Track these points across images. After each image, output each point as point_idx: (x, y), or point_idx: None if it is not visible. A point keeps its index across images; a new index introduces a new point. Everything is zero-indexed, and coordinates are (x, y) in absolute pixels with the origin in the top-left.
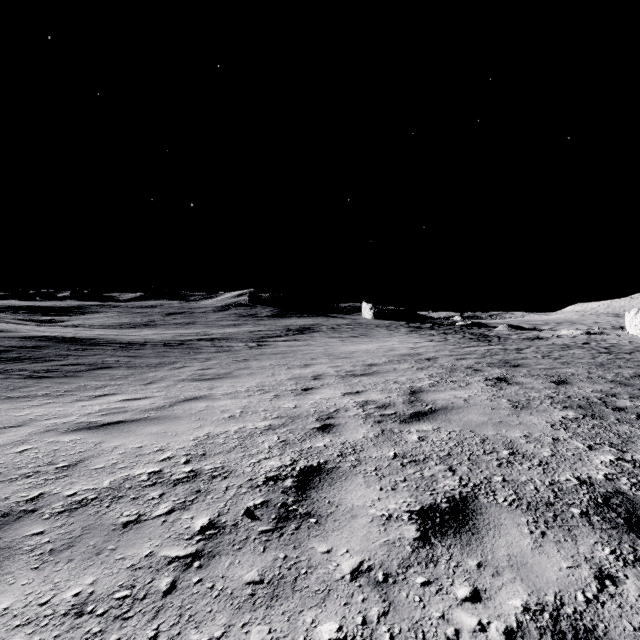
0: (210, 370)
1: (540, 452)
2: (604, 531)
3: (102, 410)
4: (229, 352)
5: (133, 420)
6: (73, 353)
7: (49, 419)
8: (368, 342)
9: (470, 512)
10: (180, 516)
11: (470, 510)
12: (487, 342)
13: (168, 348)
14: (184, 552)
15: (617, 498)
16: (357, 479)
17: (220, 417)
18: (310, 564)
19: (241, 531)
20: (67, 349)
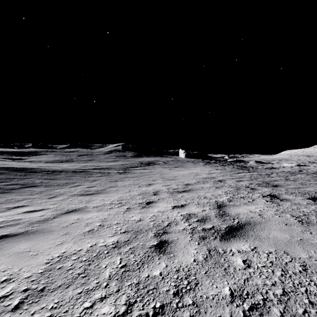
0: (93, 188)
1: None
2: None
3: (2, 222)
4: (107, 176)
5: (15, 234)
6: (17, 177)
7: None
8: (183, 170)
9: None
10: None
11: None
12: (247, 170)
13: (74, 174)
14: None
15: None
16: None
17: (82, 231)
18: None
19: None
20: (15, 175)
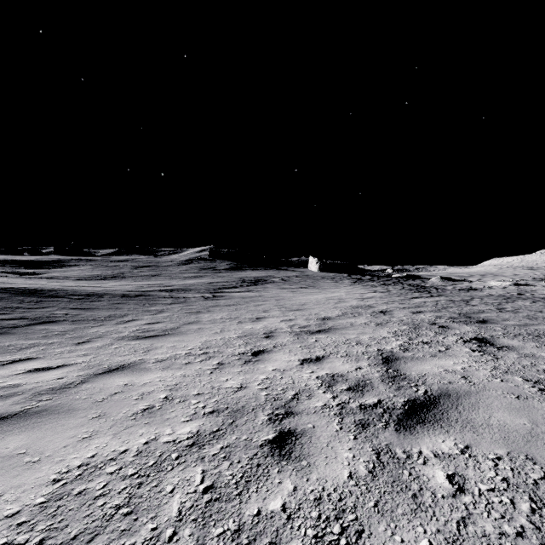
0: (157, 324)
1: None
2: None
3: None
4: (184, 303)
5: (3, 417)
6: (24, 305)
7: None
8: (317, 293)
9: None
10: None
11: None
12: (428, 293)
13: (125, 299)
14: None
15: None
16: None
17: (131, 410)
18: None
19: None
20: (20, 301)
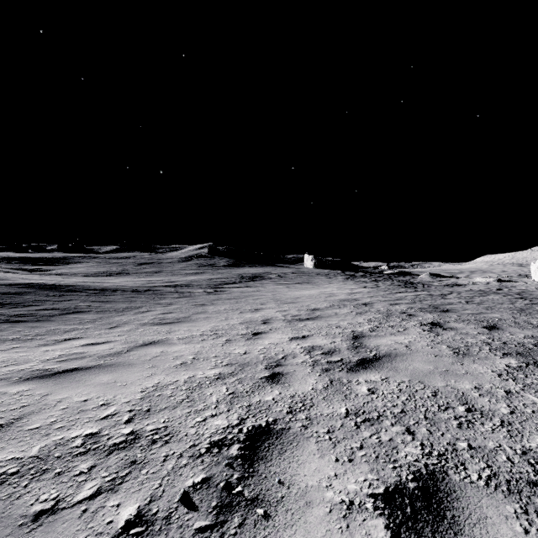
0: (170, 314)
1: (497, 408)
2: None
3: (62, 356)
4: (189, 297)
5: (87, 367)
6: (50, 299)
7: (7, 366)
8: (310, 288)
9: (444, 496)
10: (105, 502)
11: (443, 493)
12: (413, 288)
13: (136, 294)
14: None
15: None
16: (309, 445)
17: (172, 364)
18: None
19: (173, 529)
20: (46, 295)
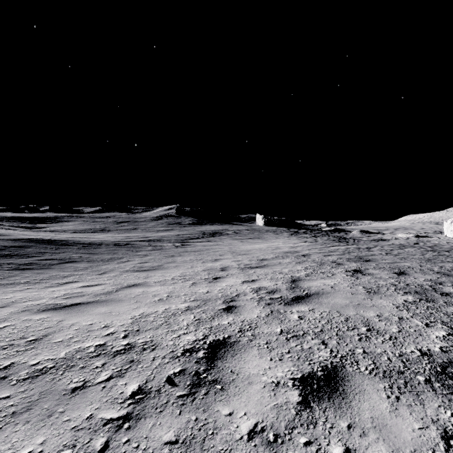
0: (147, 263)
1: (390, 329)
2: (445, 396)
3: (66, 294)
4: (161, 250)
5: (88, 302)
6: (49, 251)
7: (26, 301)
8: (260, 243)
9: (340, 379)
10: (116, 383)
11: (340, 377)
12: (345, 243)
13: (117, 247)
14: (117, 415)
15: (452, 367)
16: (253, 351)
17: (152, 300)
18: (216, 425)
19: (163, 396)
20: (45, 248)
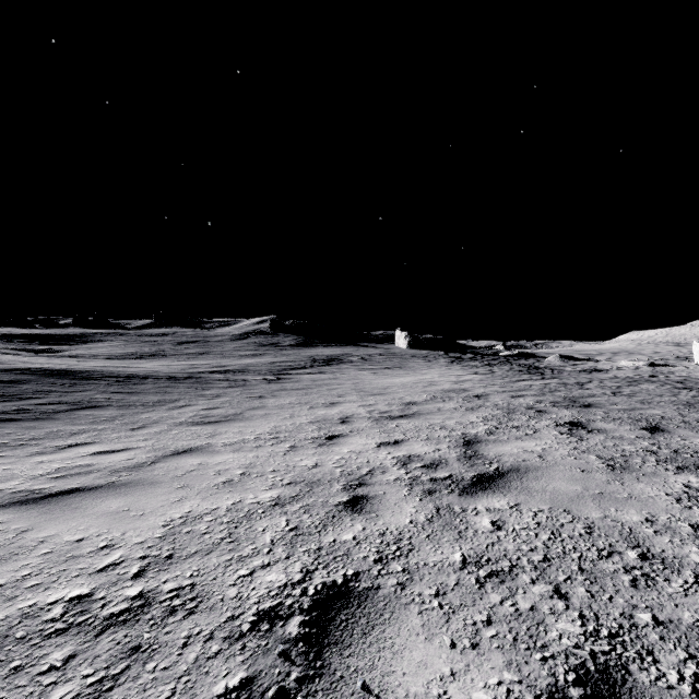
0: (217, 410)
1: (685, 554)
2: None
3: (60, 470)
4: (243, 387)
5: (92, 487)
6: (58, 389)
7: None
8: (404, 375)
9: None
10: None
11: None
12: (540, 375)
13: (173, 382)
14: None
15: None
16: (409, 618)
17: (212, 483)
18: None
19: None
20: (52, 384)
